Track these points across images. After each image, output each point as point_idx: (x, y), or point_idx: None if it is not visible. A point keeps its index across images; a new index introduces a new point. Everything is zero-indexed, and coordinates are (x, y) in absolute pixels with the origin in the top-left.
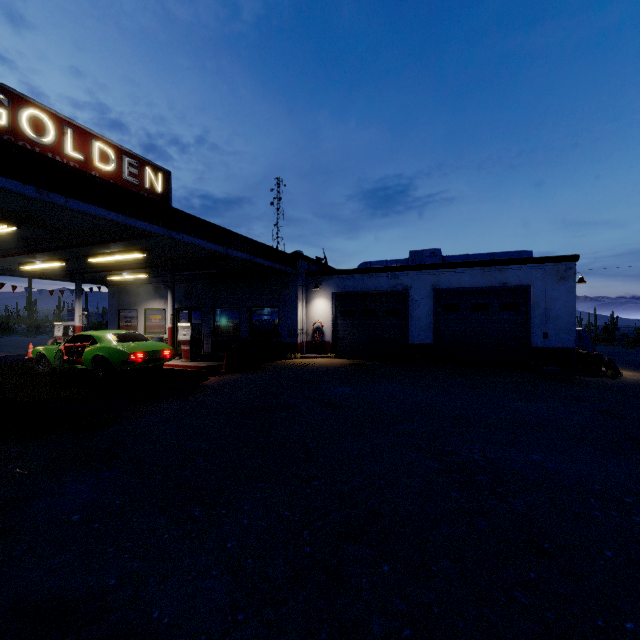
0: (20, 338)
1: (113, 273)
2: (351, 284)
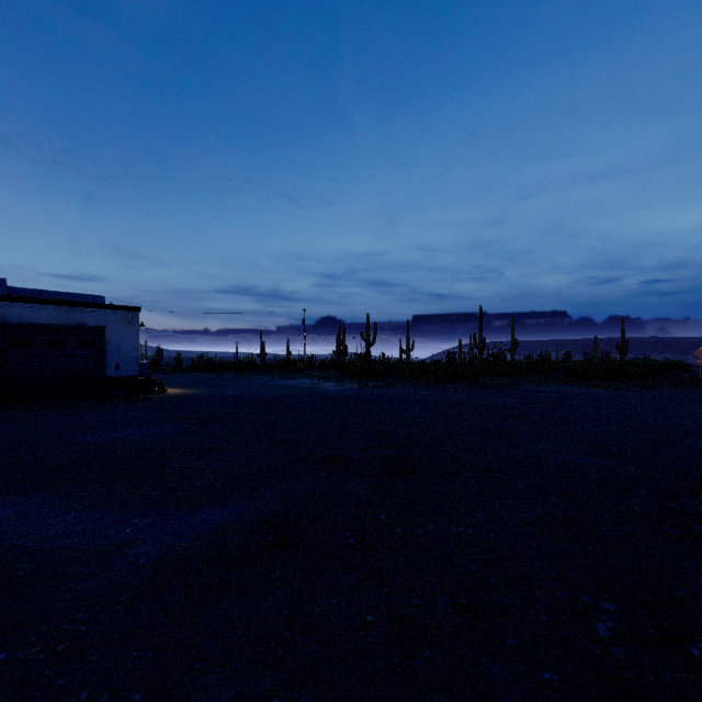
0: None
1: None
2: None
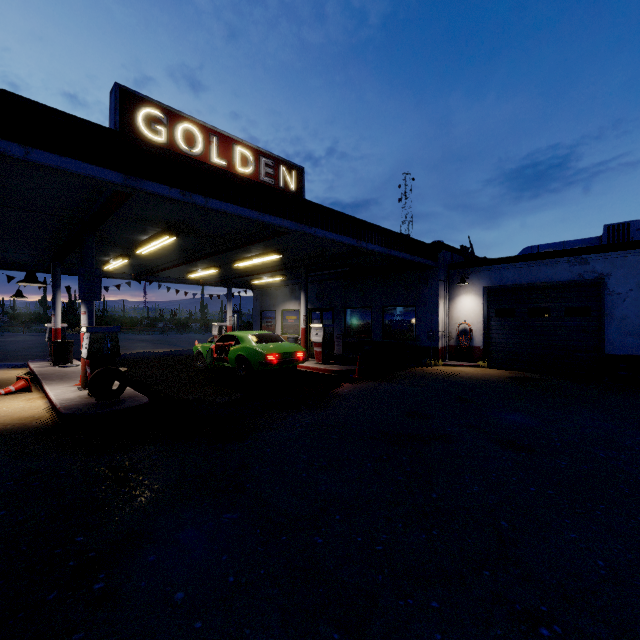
0: (194, 335)
1: (256, 277)
2: (510, 275)
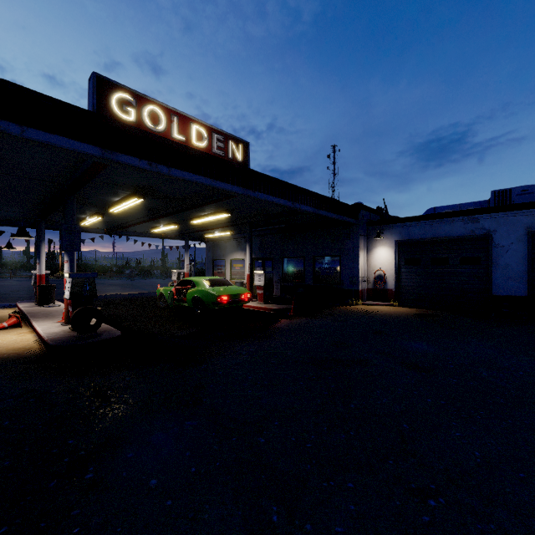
0: (156, 280)
1: (209, 232)
2: (417, 231)
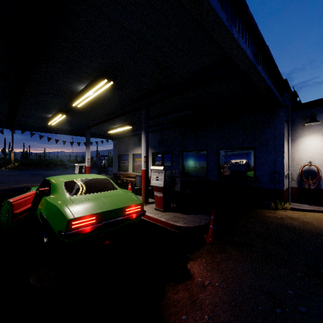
0: None
1: (110, 127)
2: None
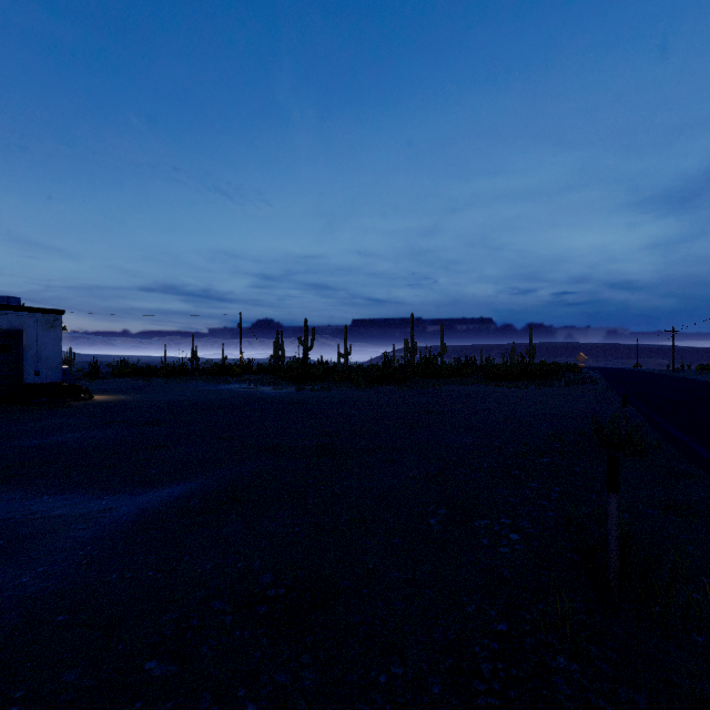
0: None
1: None
2: None
